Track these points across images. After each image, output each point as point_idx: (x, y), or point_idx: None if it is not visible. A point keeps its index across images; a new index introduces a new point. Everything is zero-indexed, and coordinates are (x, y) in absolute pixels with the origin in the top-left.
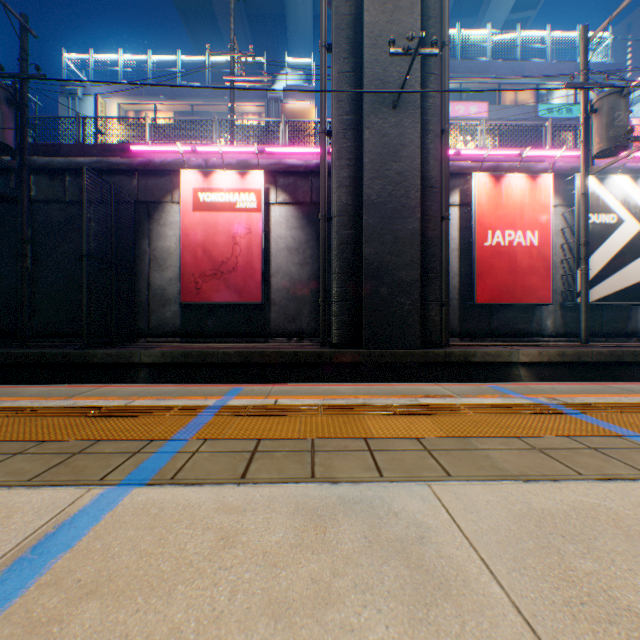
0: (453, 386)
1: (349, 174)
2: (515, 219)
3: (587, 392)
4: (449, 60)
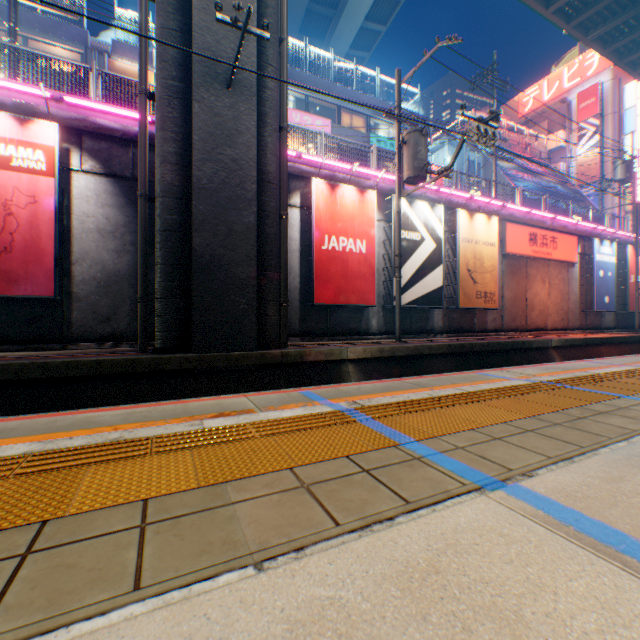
0: (262, 396)
1: (176, 150)
2: (348, 227)
3: (386, 390)
4: (298, 70)
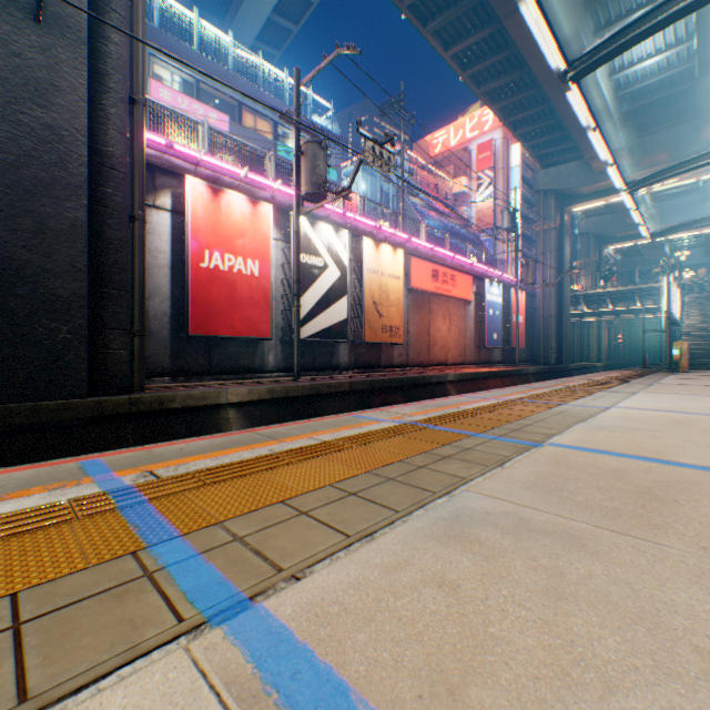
0: (0, 476)
1: None
2: (237, 243)
3: (221, 448)
4: (187, 45)
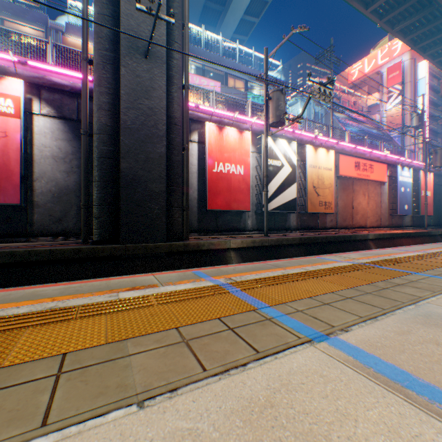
0: (165, 274)
1: (109, 100)
2: (231, 156)
3: (253, 270)
4: (198, 47)
